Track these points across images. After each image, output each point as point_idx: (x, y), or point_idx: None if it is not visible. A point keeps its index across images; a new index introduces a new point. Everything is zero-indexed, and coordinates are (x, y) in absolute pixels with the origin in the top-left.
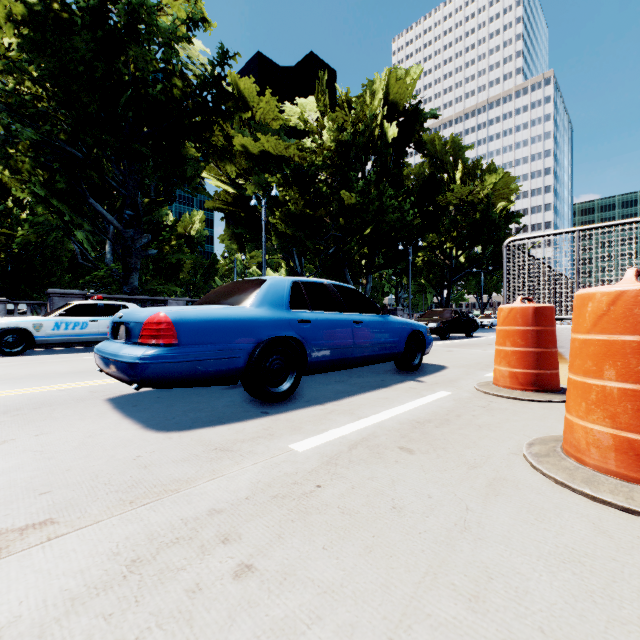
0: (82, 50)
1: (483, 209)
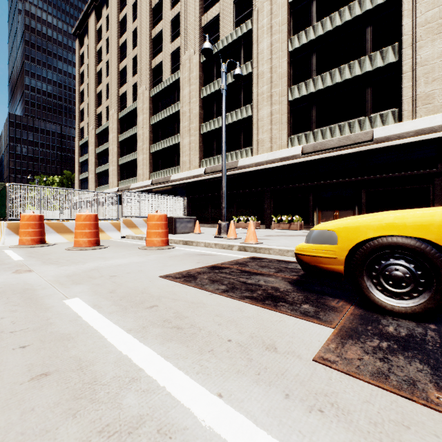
0: None
1: None
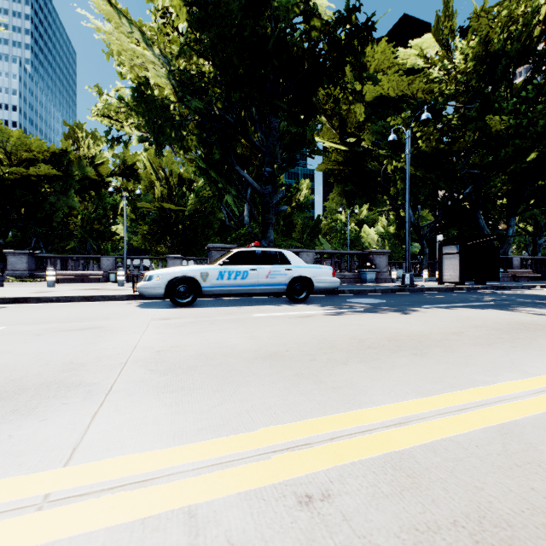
0: (235, 13)
1: None
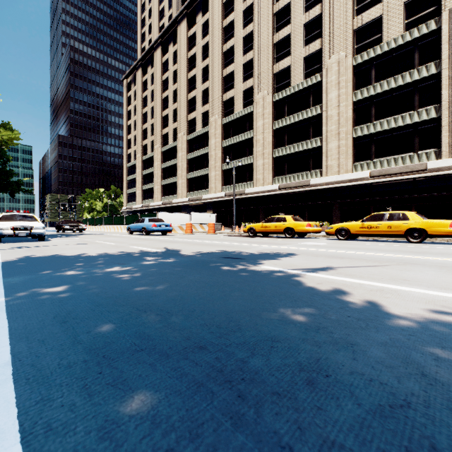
0: None
1: None
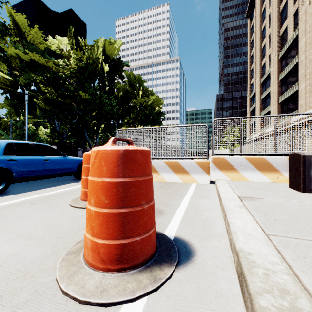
0: None
1: (149, 109)
